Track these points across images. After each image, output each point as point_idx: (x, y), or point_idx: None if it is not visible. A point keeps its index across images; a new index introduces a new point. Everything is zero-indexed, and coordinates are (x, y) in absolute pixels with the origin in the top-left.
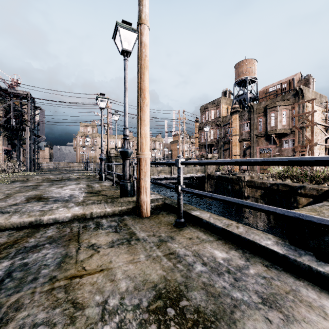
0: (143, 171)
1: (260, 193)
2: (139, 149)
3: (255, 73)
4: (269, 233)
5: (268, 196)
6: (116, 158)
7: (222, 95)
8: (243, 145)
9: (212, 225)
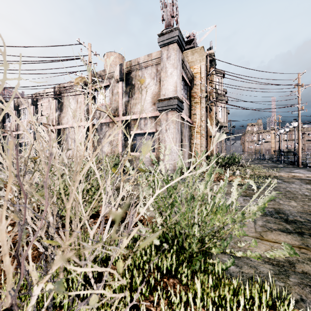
0: (299, 158)
1: None
2: (298, 154)
3: None
4: None
5: None
6: (287, 153)
7: None
8: None
9: None
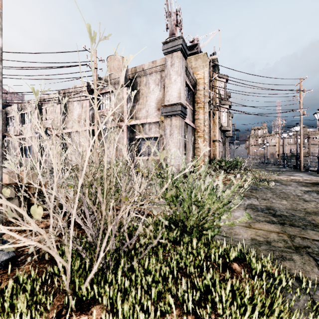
0: (301, 162)
1: None
2: (300, 158)
3: None
4: None
5: None
6: (291, 157)
7: None
8: None
9: (314, 171)
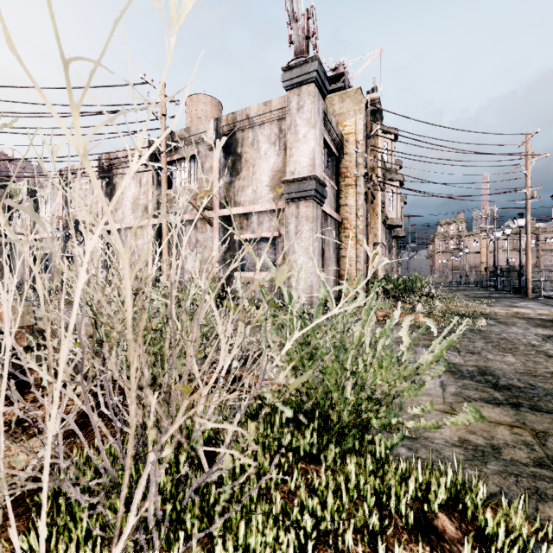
0: (528, 283)
1: None
2: (526, 275)
3: None
4: None
5: None
6: (508, 272)
7: None
8: None
9: (551, 298)
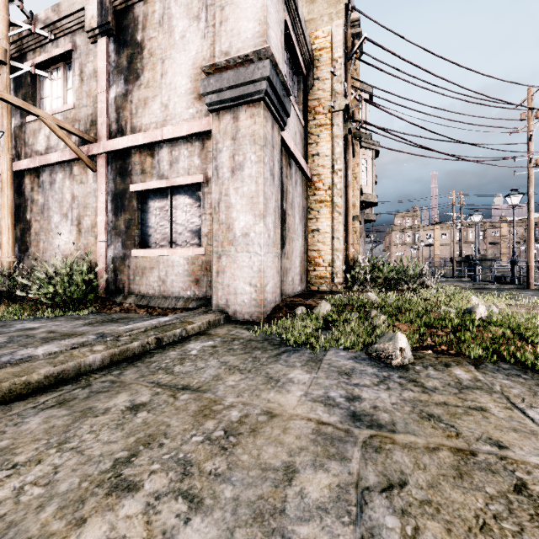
0: (530, 271)
1: None
2: (528, 262)
3: None
4: None
5: None
6: (480, 261)
7: None
8: None
9: None
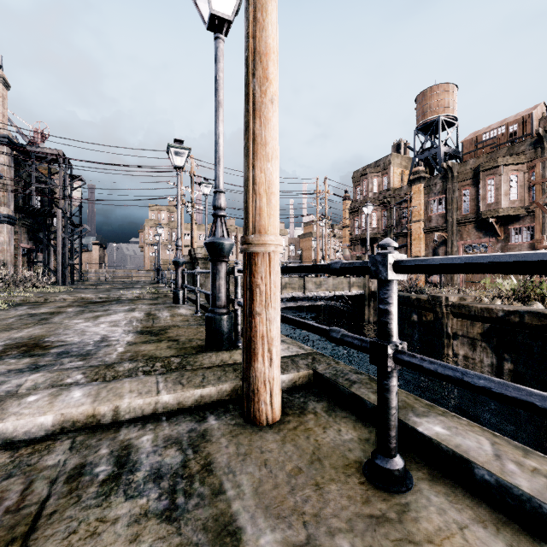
0: (262, 293)
1: (482, 329)
2: (250, 227)
3: (454, 109)
4: (502, 408)
5: (498, 335)
6: (207, 261)
7: (392, 151)
8: (433, 238)
9: (536, 509)
